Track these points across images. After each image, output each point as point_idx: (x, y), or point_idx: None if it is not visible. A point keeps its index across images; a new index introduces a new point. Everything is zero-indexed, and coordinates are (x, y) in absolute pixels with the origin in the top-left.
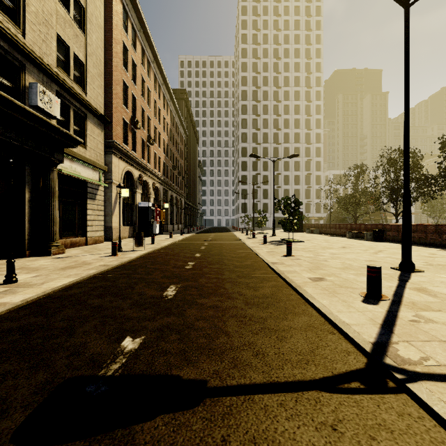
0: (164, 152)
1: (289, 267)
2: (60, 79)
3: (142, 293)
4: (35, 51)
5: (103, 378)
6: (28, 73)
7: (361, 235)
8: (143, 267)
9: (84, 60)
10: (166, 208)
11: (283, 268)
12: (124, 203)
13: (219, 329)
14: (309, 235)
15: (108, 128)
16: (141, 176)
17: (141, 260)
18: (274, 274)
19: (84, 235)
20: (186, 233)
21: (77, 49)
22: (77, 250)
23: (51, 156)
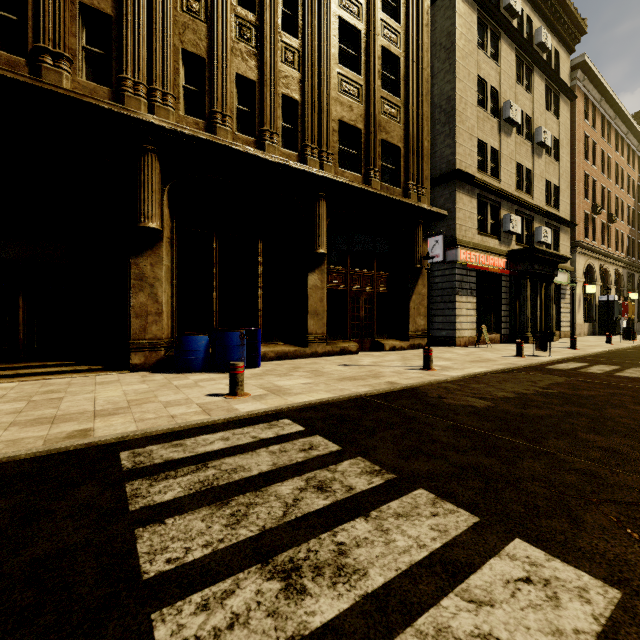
0: (628, 223)
1: None
2: (549, 214)
3: None
4: (537, 204)
5: None
6: (535, 221)
7: None
8: None
9: (558, 183)
10: (633, 299)
11: None
12: (583, 298)
13: None
14: None
15: (570, 229)
16: (601, 266)
17: None
18: None
19: (557, 330)
20: None
21: (554, 179)
22: (561, 340)
23: (553, 274)
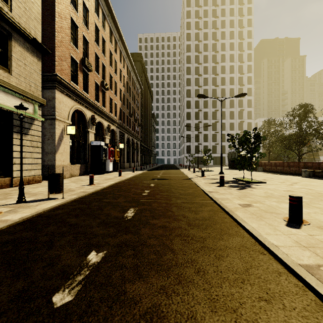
0: (121, 100)
1: None
2: None
3: None
4: None
5: None
6: None
7: (320, 174)
8: None
9: None
10: (122, 148)
11: None
12: (74, 141)
13: None
14: (256, 173)
15: (51, 62)
16: (93, 117)
17: (9, 233)
18: None
19: (9, 175)
20: (138, 170)
21: None
22: None
23: None
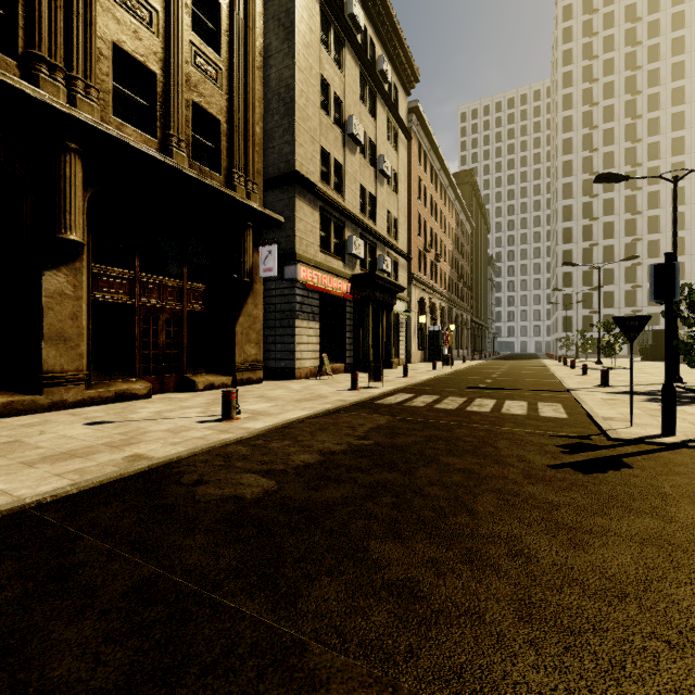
0: (449, 264)
1: (572, 378)
2: (390, 244)
3: (474, 380)
4: (380, 232)
5: (480, 387)
6: (377, 248)
7: None
8: (462, 375)
9: (397, 216)
10: (452, 329)
11: (565, 378)
12: (417, 328)
13: (514, 386)
14: (659, 365)
15: (408, 262)
16: (430, 300)
17: (456, 373)
18: (556, 380)
19: (397, 357)
20: (477, 360)
21: (394, 211)
22: (400, 368)
23: (392, 302)
